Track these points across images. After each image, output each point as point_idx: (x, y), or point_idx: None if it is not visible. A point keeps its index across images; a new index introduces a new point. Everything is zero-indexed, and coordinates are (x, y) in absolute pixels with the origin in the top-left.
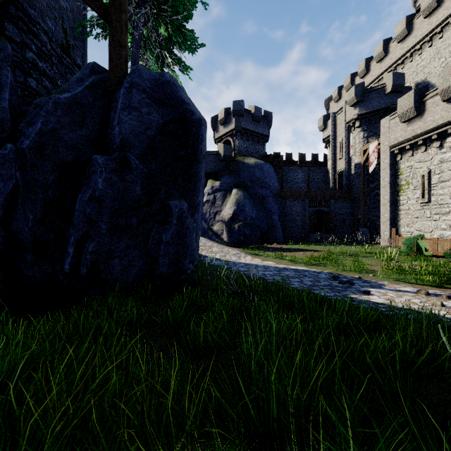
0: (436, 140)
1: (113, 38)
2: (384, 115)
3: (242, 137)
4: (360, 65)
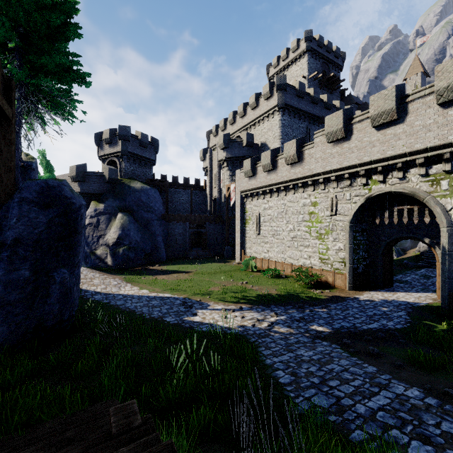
0: (262, 194)
1: (4, 164)
2: (242, 161)
3: (128, 160)
4: (230, 114)
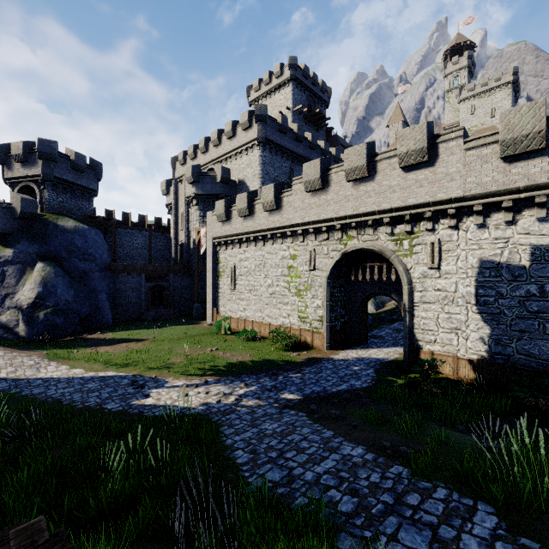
0: (238, 243)
1: None
2: (216, 200)
3: (54, 187)
4: (201, 141)
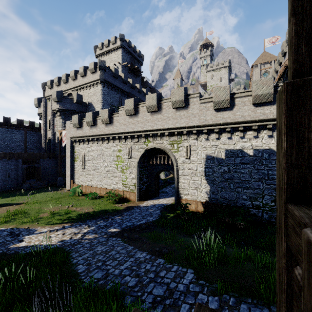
0: (87, 141)
1: None
2: (73, 113)
3: None
4: (63, 75)
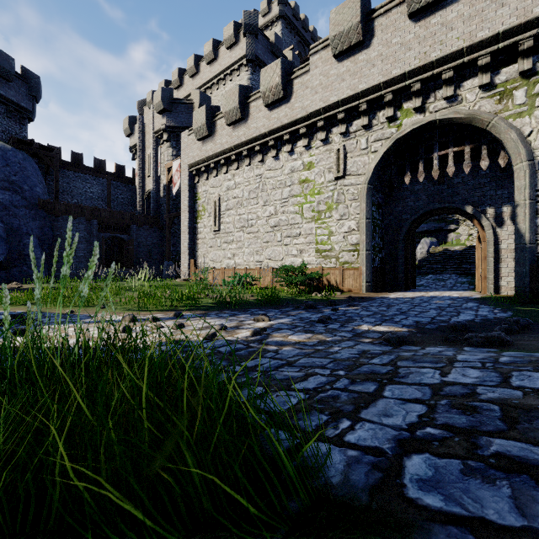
0: (224, 166)
1: None
2: None
3: None
4: (174, 72)
